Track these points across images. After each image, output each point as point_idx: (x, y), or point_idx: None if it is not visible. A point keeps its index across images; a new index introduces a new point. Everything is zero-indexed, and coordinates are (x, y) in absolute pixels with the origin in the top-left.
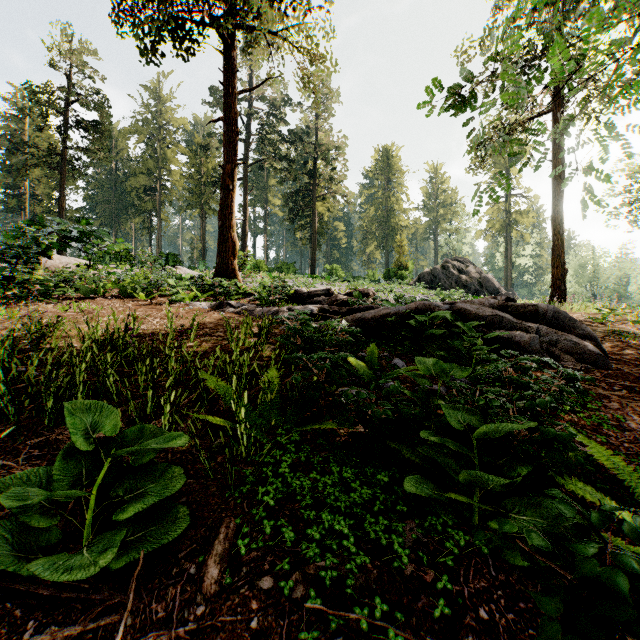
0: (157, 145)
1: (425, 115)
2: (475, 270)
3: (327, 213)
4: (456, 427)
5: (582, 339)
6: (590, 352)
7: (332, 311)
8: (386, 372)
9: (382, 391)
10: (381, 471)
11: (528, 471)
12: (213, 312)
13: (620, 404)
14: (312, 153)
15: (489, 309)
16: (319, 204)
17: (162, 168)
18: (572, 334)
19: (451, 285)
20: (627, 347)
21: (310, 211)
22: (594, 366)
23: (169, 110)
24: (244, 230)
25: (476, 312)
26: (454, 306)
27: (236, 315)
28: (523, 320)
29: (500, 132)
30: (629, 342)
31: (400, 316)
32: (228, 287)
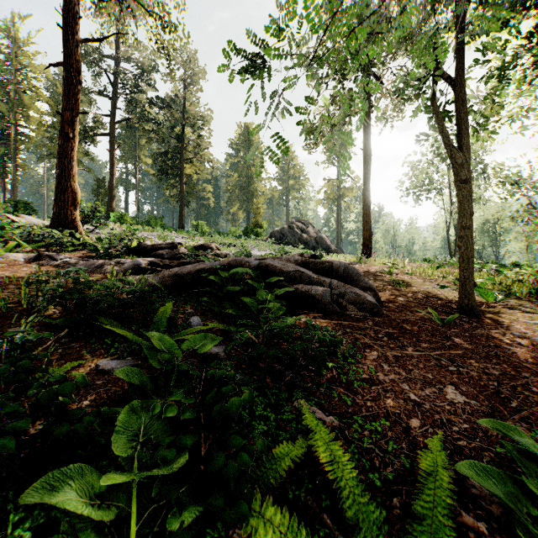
0: (12, 88)
1: (219, 71)
2: (313, 230)
3: (196, 175)
4: (119, 451)
5: (365, 290)
6: (369, 302)
7: (163, 264)
8: (176, 333)
9: (48, 394)
10: (36, 514)
11: (195, 516)
12: (25, 265)
13: (379, 353)
14: (179, 119)
15: (293, 265)
16: (187, 166)
17: (18, 113)
18: (358, 286)
19: (295, 242)
20: (400, 294)
21: (179, 172)
22: (371, 314)
23: (27, 54)
24: (111, 184)
25: (281, 268)
26: (262, 262)
27: (53, 268)
28: (321, 275)
29: (328, 122)
30: (403, 290)
31: (214, 271)
32: (60, 238)
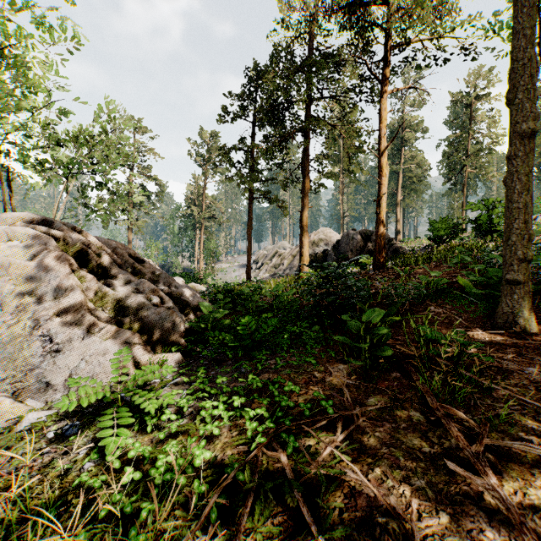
0: None
1: None
2: None
3: None
4: None
5: None
6: None
7: None
8: None
9: None
10: None
11: None
12: None
13: None
14: None
15: None
16: None
17: None
18: None
19: None
20: None
21: None
22: None
23: None
24: None
25: None
26: None
27: None
28: None
29: None
30: None
31: None
32: None
